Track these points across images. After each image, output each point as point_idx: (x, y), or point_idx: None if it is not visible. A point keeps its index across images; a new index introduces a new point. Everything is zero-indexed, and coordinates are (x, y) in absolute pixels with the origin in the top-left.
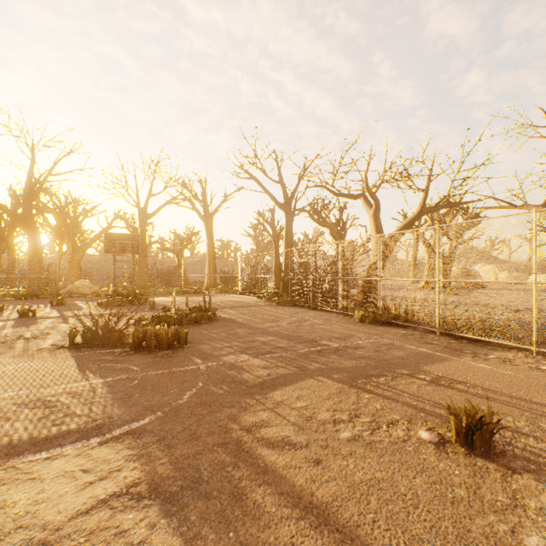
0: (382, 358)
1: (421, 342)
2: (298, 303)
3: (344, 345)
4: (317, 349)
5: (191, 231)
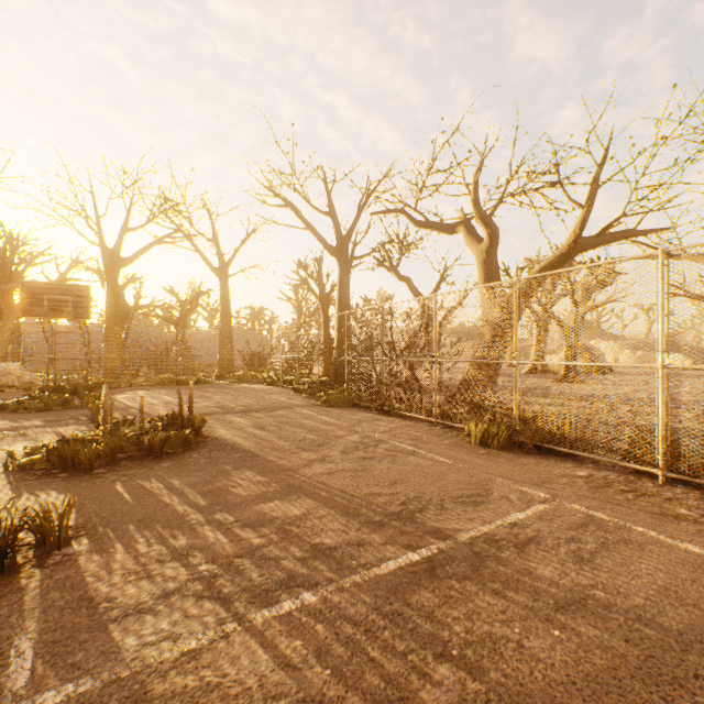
0: (628, 607)
1: (654, 512)
2: (359, 402)
3: (484, 531)
4: (424, 556)
5: (196, 289)
